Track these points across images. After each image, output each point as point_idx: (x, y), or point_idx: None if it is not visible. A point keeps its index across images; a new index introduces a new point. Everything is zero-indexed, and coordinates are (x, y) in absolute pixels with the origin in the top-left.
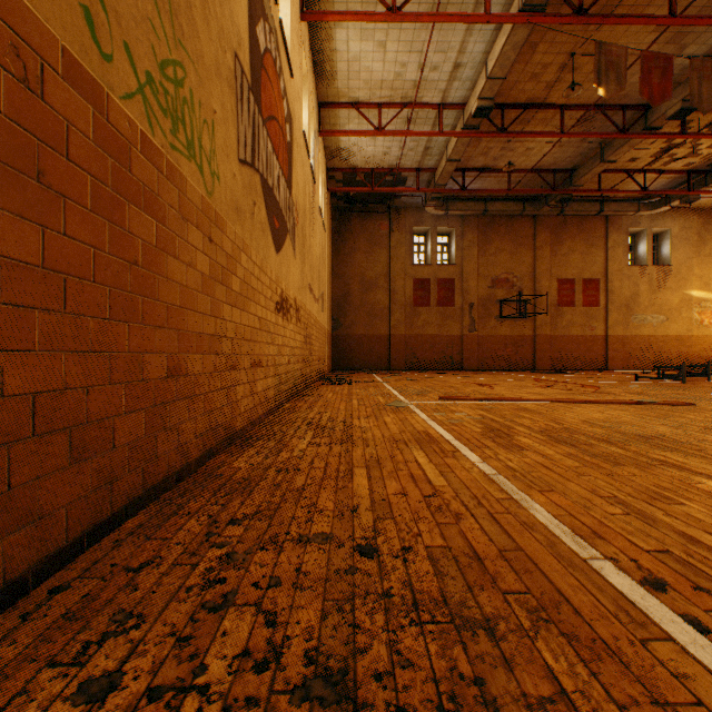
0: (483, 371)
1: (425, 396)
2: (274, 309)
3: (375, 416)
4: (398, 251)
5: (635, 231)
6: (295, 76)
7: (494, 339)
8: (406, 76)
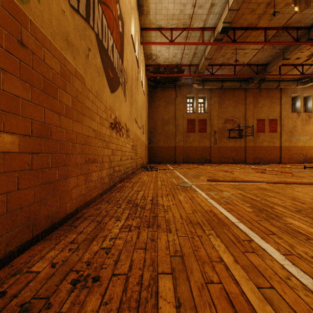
0: (221, 163)
1: (198, 178)
2: (108, 127)
3: (172, 195)
4: (180, 106)
5: (294, 96)
6: None
7: (226, 148)
8: (185, 11)
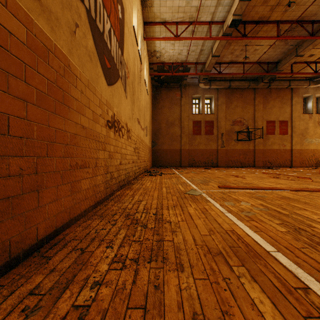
0: (228, 167)
1: (208, 185)
2: (104, 125)
3: (180, 206)
4: (185, 107)
5: (306, 96)
6: None
7: (234, 151)
8: (192, 3)
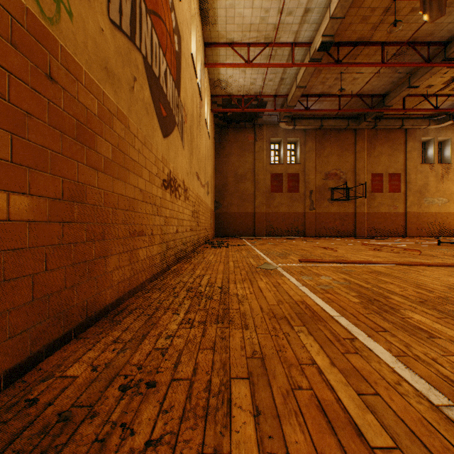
0: (319, 237)
1: (287, 258)
2: (160, 185)
3: (249, 280)
4: (260, 155)
5: (426, 140)
6: (183, 4)
7: (327, 215)
8: (268, 20)
